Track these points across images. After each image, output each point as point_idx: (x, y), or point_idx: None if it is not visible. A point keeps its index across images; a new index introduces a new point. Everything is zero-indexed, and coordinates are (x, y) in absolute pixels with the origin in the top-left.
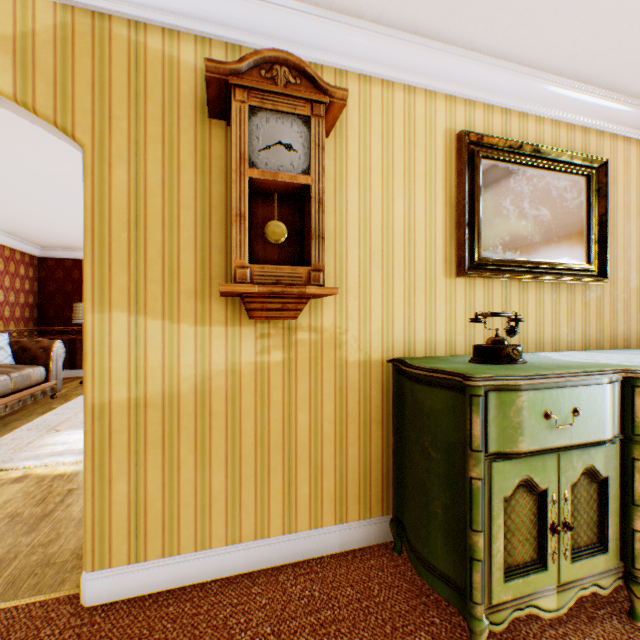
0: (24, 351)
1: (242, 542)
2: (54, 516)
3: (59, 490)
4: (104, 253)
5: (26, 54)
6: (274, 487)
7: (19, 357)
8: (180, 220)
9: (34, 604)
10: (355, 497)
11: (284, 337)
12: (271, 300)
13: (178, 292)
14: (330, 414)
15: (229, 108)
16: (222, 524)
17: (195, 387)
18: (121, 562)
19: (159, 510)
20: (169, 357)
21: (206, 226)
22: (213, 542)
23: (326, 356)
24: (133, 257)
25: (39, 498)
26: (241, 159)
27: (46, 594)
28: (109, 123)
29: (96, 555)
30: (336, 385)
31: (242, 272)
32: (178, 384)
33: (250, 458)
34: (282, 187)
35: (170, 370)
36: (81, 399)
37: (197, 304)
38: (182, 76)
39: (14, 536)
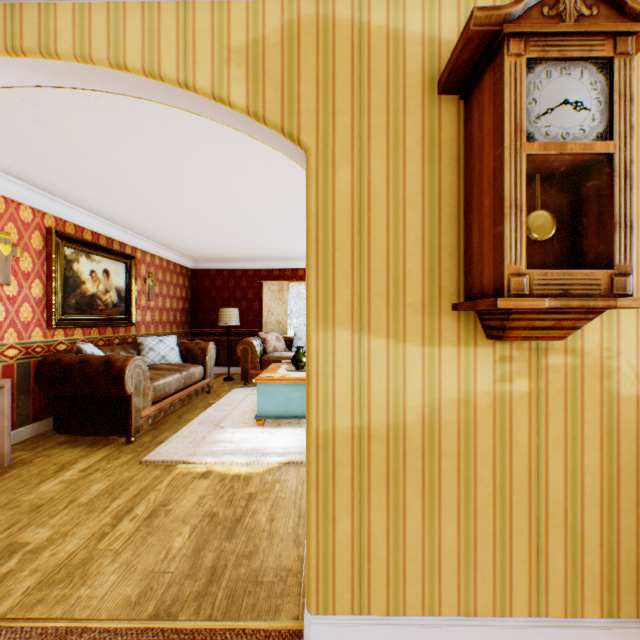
0: (187, 351)
1: (476, 615)
2: (245, 523)
3: (240, 493)
4: (327, 265)
5: (256, 62)
6: (516, 553)
7: (184, 356)
8: (405, 221)
9: (259, 632)
10: (630, 585)
11: (529, 361)
12: (543, 316)
13: (403, 306)
14: (593, 466)
15: (477, 73)
16: (452, 588)
17: (421, 419)
18: (343, 610)
19: (382, 559)
20: (393, 382)
21: (434, 226)
22: (442, 608)
23: (587, 387)
24: (355, 267)
25: (226, 499)
26: (515, 131)
27: (266, 622)
28: (332, 120)
29: (319, 597)
30: (602, 427)
31: (516, 281)
32: (403, 414)
33: (486, 512)
34: (558, 163)
35: (394, 397)
36: (230, 396)
37: (424, 320)
38: (407, 51)
39: (218, 539)
